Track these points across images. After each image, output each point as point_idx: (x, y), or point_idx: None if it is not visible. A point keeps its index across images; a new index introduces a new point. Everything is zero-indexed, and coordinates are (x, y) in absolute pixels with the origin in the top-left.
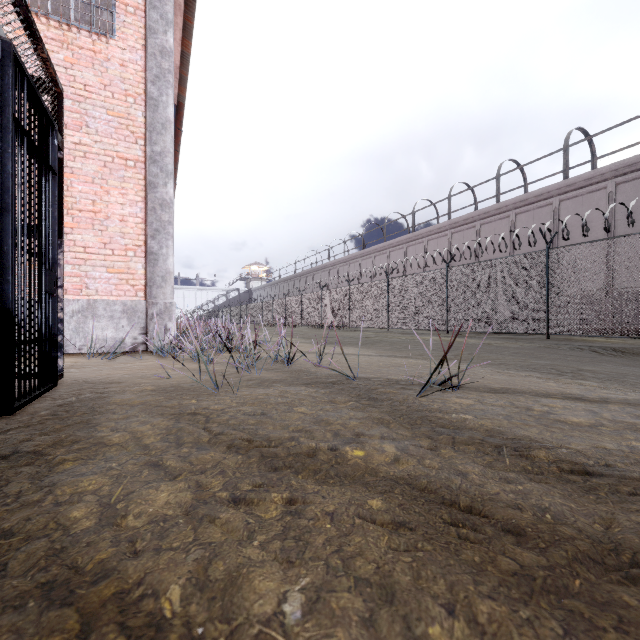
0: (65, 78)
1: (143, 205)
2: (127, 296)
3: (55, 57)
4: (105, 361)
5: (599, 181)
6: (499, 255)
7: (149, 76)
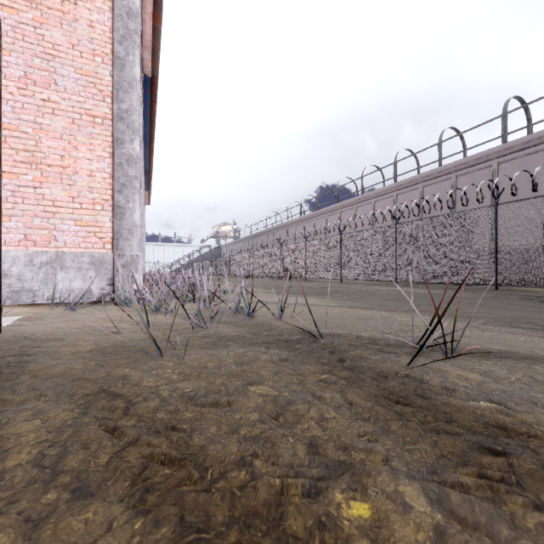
0: (34, 37)
1: (110, 161)
2: (95, 248)
3: (24, 16)
4: (67, 312)
5: (536, 144)
6: (441, 213)
7: (116, 36)
